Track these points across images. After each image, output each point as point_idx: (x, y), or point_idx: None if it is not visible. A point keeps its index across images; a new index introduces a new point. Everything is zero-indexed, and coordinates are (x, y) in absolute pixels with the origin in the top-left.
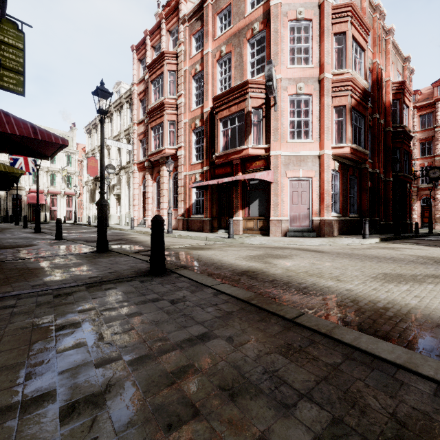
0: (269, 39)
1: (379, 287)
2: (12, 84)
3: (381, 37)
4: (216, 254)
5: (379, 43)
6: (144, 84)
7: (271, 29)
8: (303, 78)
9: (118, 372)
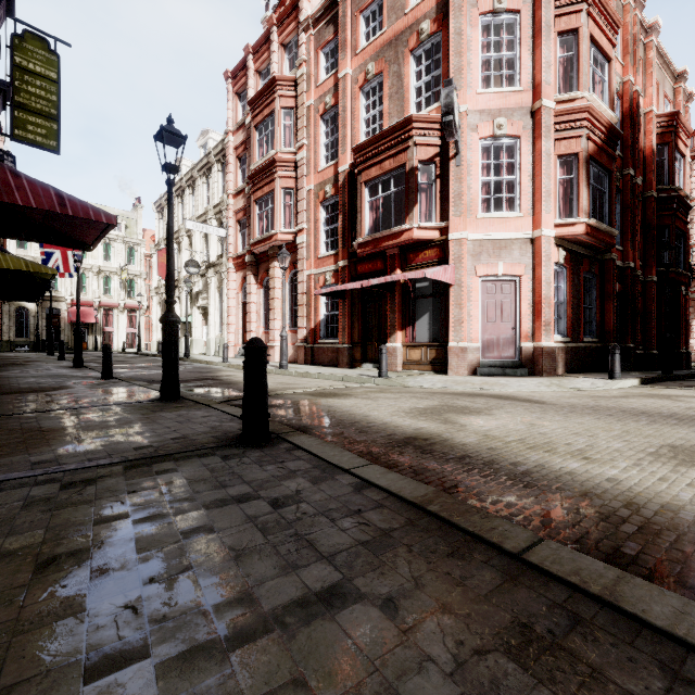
0: (446, 47)
1: (671, 474)
2: (41, 136)
3: (637, 38)
4: (358, 404)
5: (633, 49)
6: (244, 131)
7: (451, 29)
8: (505, 110)
9: None
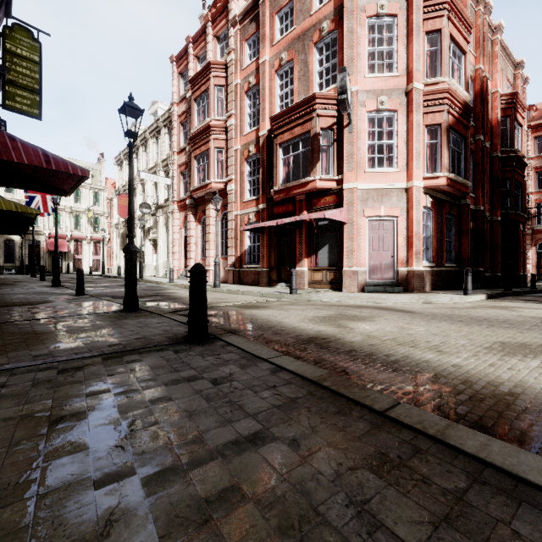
0: (341, 41)
1: (498, 361)
2: (26, 106)
3: (486, 36)
4: (274, 314)
5: (483, 44)
6: (185, 103)
7: (345, 28)
8: (386, 90)
9: (126, 498)
